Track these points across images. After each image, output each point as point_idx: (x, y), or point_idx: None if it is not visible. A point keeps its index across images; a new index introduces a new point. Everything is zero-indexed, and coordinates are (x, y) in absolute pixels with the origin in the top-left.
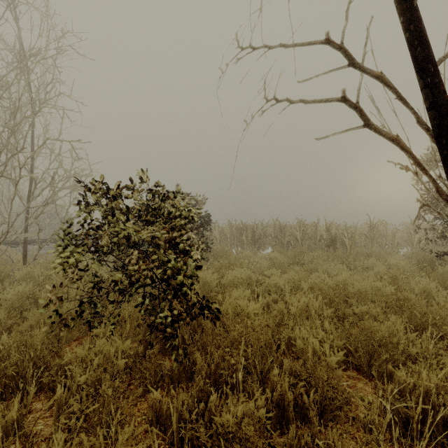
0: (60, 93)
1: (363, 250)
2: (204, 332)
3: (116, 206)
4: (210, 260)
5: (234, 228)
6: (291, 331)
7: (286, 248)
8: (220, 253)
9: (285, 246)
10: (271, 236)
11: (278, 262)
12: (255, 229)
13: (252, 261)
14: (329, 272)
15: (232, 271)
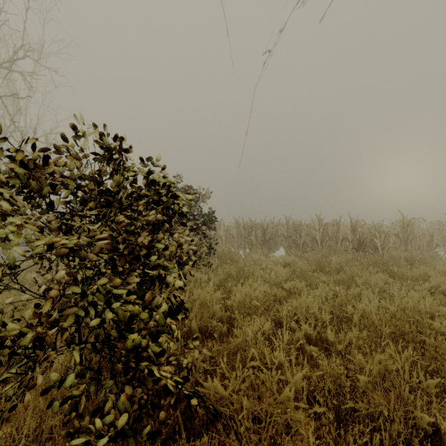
0: (24, 56)
1: (399, 253)
2: (194, 418)
3: (28, 184)
4: (213, 265)
5: (241, 227)
6: (369, 436)
7: (302, 249)
8: (225, 255)
9: (300, 247)
10: (283, 236)
11: (299, 271)
12: (265, 228)
13: (264, 267)
14: (371, 286)
15: (242, 288)
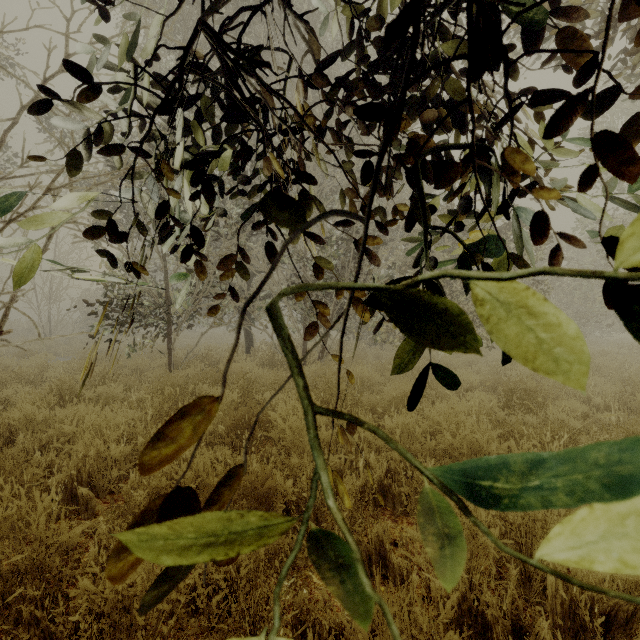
0: None
1: None
2: None
3: None
4: None
5: None
6: None
7: None
8: None
9: None
10: None
11: None
12: None
13: None
14: None
15: None
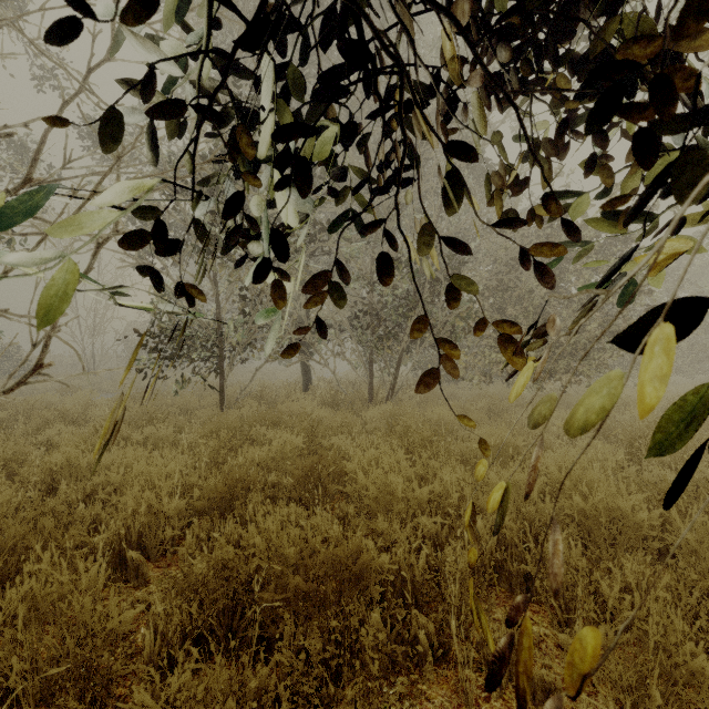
0: None
1: None
2: None
3: None
4: None
5: None
6: None
7: None
8: None
9: None
10: None
11: None
12: None
13: None
14: None
15: None
